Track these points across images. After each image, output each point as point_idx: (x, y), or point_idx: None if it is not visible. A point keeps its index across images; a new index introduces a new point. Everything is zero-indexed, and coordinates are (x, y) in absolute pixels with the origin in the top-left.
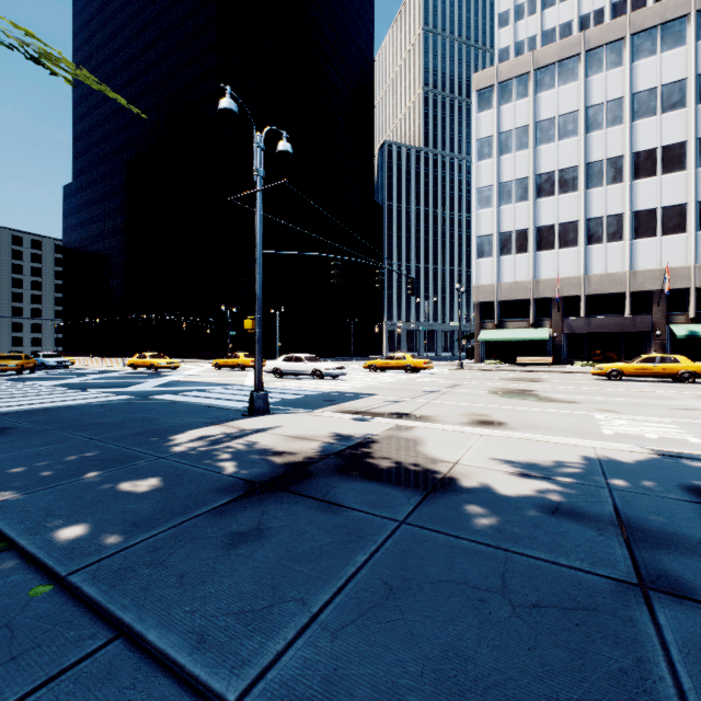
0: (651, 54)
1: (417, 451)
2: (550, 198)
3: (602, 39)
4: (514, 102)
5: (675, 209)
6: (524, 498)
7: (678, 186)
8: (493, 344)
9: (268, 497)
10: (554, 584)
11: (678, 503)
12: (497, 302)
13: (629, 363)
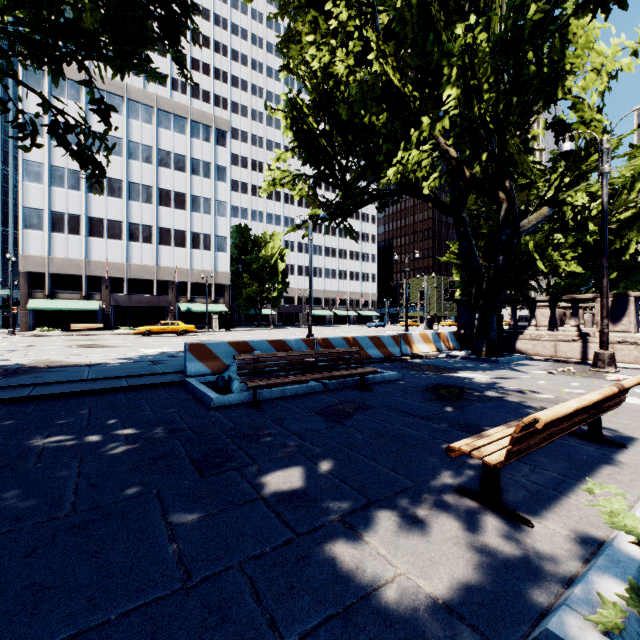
0: (169, 129)
1: (67, 362)
2: (101, 197)
3: (140, 99)
4: (67, 99)
5: (181, 233)
6: (124, 362)
7: (183, 219)
8: (44, 313)
9: (22, 374)
10: (138, 366)
11: (165, 357)
12: (49, 274)
13: (156, 326)
